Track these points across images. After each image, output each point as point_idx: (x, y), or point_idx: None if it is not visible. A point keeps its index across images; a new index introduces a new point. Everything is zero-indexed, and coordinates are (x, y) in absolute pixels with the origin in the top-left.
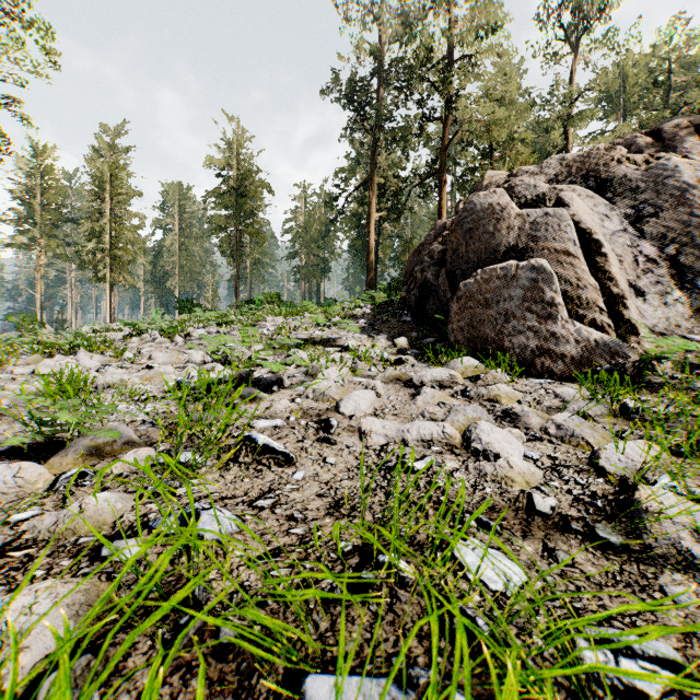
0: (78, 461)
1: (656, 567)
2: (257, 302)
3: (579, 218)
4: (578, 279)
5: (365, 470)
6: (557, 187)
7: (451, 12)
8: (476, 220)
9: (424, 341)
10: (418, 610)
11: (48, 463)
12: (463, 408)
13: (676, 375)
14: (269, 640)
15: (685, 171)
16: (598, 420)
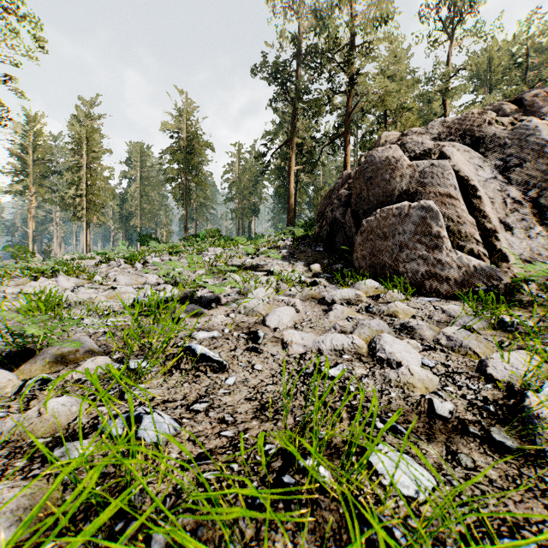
0: (45, 367)
1: None
2: (201, 236)
3: (458, 168)
4: (458, 217)
5: (287, 376)
6: (440, 144)
7: (354, 8)
8: (375, 170)
9: (334, 267)
10: (337, 517)
11: (20, 369)
12: (368, 322)
13: (540, 294)
14: None
15: (543, 130)
16: (481, 332)
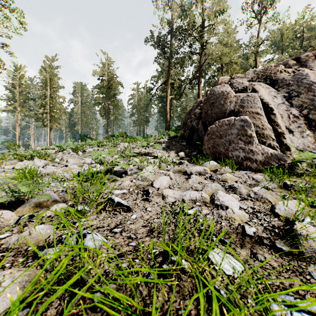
0: (30, 209)
1: (306, 262)
2: (116, 136)
3: (262, 97)
4: (262, 125)
5: (165, 214)
6: (252, 83)
7: (203, 5)
8: (215, 98)
9: (192, 154)
10: (191, 285)
11: (16, 210)
12: (210, 184)
13: (308, 169)
14: (117, 303)
15: (311, 76)
16: (273, 190)
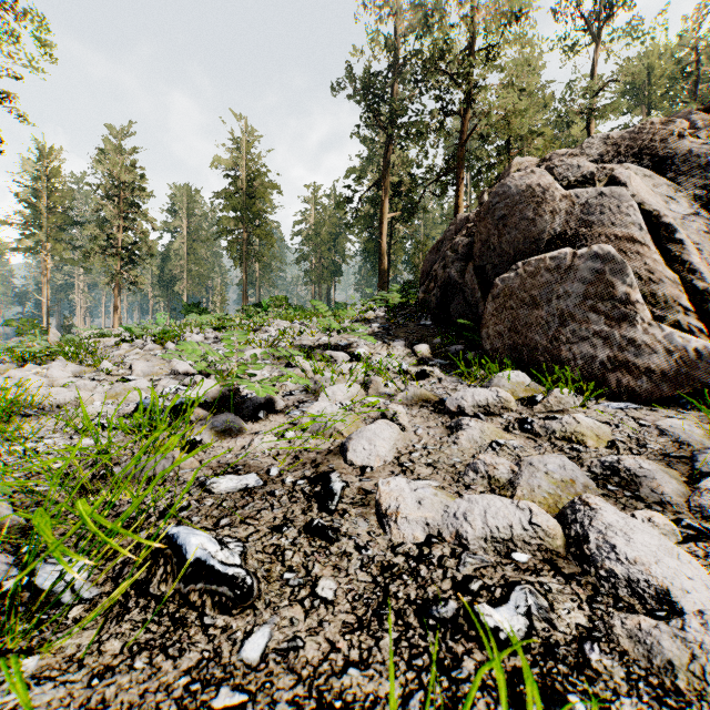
0: None
1: None
2: (264, 306)
3: (640, 198)
4: (648, 271)
5: (394, 628)
6: (606, 166)
7: None
8: (511, 205)
9: (451, 349)
10: None
11: None
12: (540, 461)
13: None
14: None
15: None
16: None
